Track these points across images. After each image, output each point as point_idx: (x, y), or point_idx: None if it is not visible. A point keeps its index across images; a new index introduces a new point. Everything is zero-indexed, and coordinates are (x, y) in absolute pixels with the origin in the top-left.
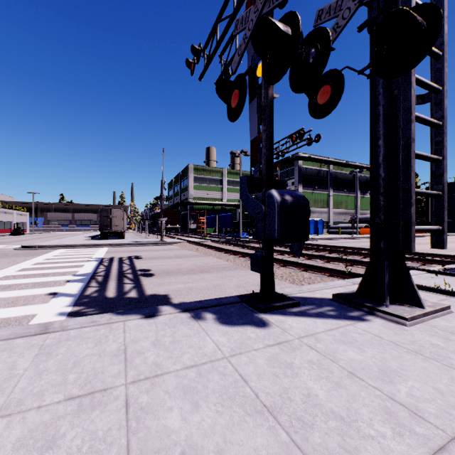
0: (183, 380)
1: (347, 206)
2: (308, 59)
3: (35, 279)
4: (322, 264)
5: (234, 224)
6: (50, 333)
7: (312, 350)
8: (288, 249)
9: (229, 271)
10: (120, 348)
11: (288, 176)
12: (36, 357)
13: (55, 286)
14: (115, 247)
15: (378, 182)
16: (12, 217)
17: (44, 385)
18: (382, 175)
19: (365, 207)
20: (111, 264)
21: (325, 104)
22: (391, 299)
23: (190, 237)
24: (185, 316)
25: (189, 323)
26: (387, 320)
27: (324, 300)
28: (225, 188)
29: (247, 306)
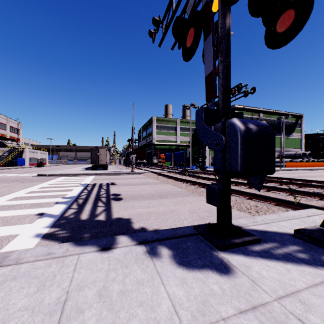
0: None
1: None
2: None
3: (34, 200)
4: (263, 193)
5: (185, 159)
6: (3, 267)
7: None
8: None
9: (183, 197)
10: (60, 299)
11: None
12: None
13: (46, 207)
14: (99, 175)
15: None
16: (37, 155)
17: None
18: None
19: (289, 146)
20: (92, 189)
21: (286, 31)
22: None
23: (153, 168)
24: (141, 250)
25: (143, 262)
26: None
27: (285, 235)
28: (178, 133)
29: (203, 240)
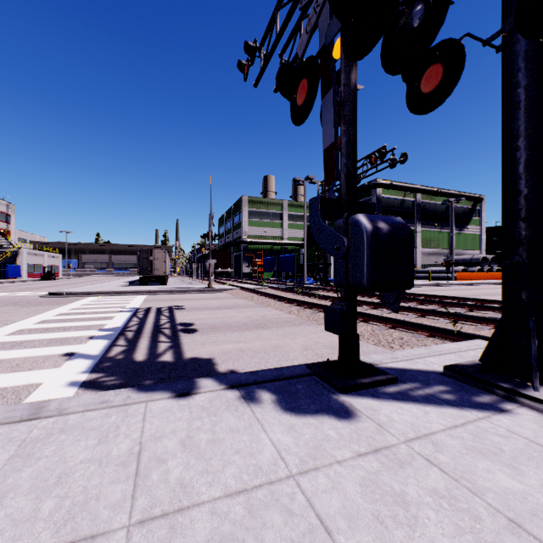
0: (223, 523)
1: (439, 245)
2: (412, 19)
3: (53, 334)
4: (414, 319)
5: (297, 267)
6: (42, 419)
7: (433, 468)
8: (366, 298)
9: (293, 327)
10: (132, 450)
11: None
12: (9, 461)
13: (75, 343)
14: (155, 294)
15: (518, 202)
16: (43, 260)
17: (1, 521)
18: (525, 192)
19: (463, 246)
20: (146, 315)
21: (433, 92)
22: (540, 378)
23: (243, 282)
24: (233, 395)
25: (237, 409)
26: (540, 412)
27: (431, 374)
28: (285, 223)
29: (320, 382)
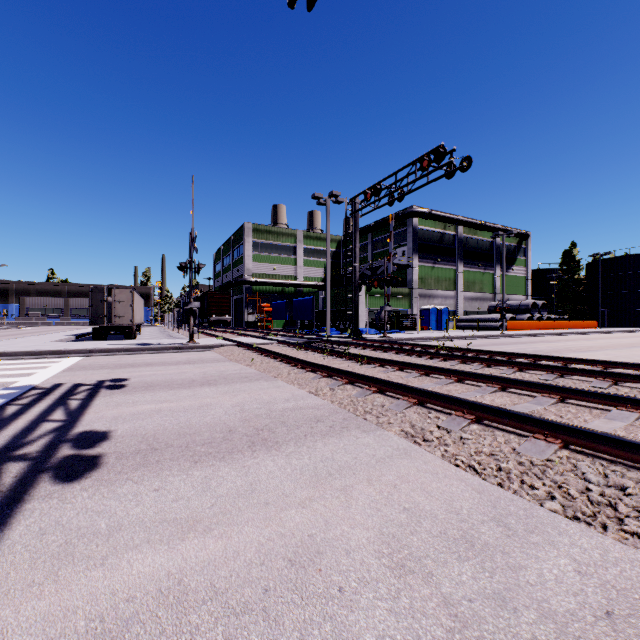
0: None
1: (482, 288)
2: None
3: None
4: (558, 409)
5: (316, 314)
6: None
7: None
8: (425, 359)
9: (333, 441)
10: None
11: (397, 242)
12: None
13: None
14: (98, 355)
15: None
16: None
17: None
18: None
19: (507, 290)
20: (25, 409)
21: None
22: None
23: (244, 335)
24: None
25: None
26: None
27: None
28: (300, 259)
29: None
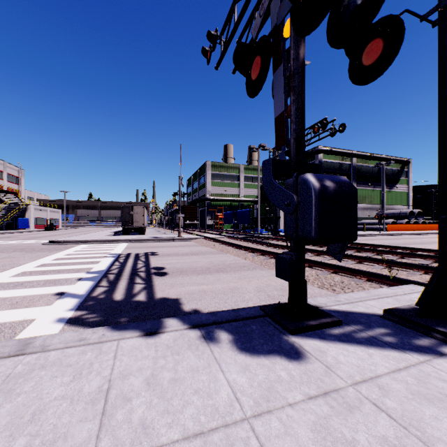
0: None
1: (371, 201)
2: None
3: (49, 275)
4: (353, 265)
5: (252, 220)
6: (27, 355)
7: (381, 414)
8: (310, 246)
9: (248, 271)
10: (102, 388)
11: None
12: None
13: (66, 284)
14: (134, 242)
15: None
16: (46, 214)
17: None
18: None
19: (392, 202)
20: (126, 260)
21: (373, 64)
22: None
23: (207, 233)
24: (194, 334)
25: (198, 348)
26: None
27: (372, 317)
28: (242, 184)
29: (271, 323)
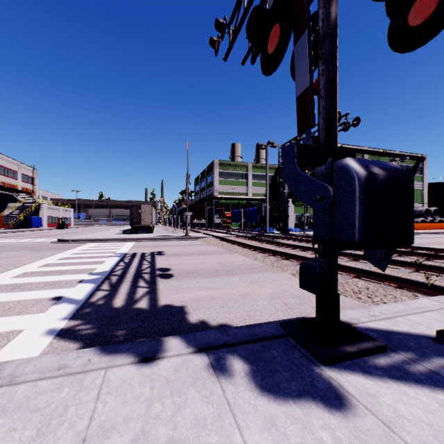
0: None
1: None
2: None
3: (50, 277)
4: (375, 268)
5: (260, 218)
6: None
7: None
8: None
9: (259, 274)
10: None
11: None
12: None
13: (65, 287)
14: (141, 241)
15: None
16: (59, 213)
17: None
18: None
19: None
20: (131, 260)
21: (425, 23)
22: None
23: (215, 231)
24: (201, 362)
25: (205, 384)
26: None
27: (422, 339)
28: (250, 182)
29: (296, 346)
